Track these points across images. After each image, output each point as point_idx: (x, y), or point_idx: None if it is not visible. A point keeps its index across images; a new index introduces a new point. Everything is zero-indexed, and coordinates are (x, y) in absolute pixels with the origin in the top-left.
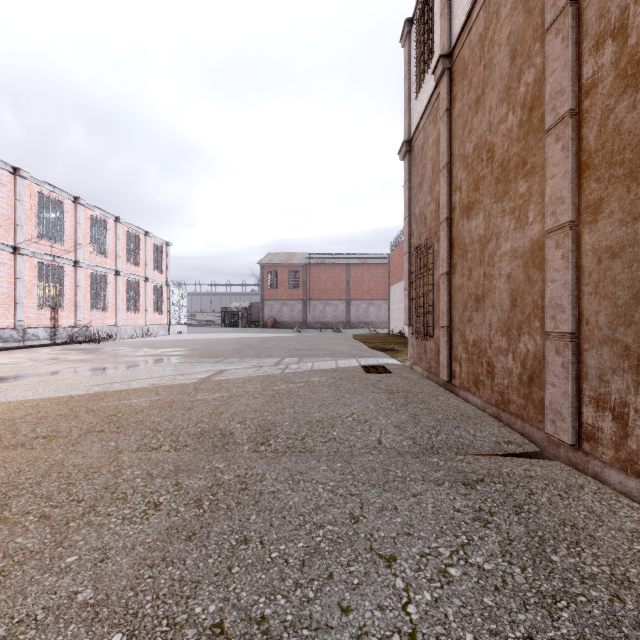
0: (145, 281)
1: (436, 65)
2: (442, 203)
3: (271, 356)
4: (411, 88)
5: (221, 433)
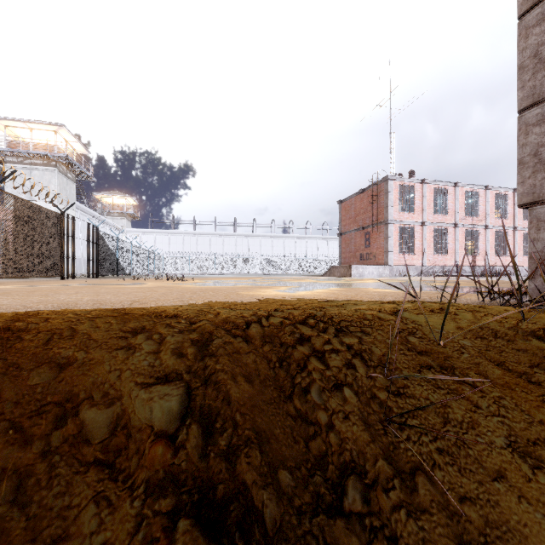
0: None
1: None
2: None
3: None
4: None
5: None
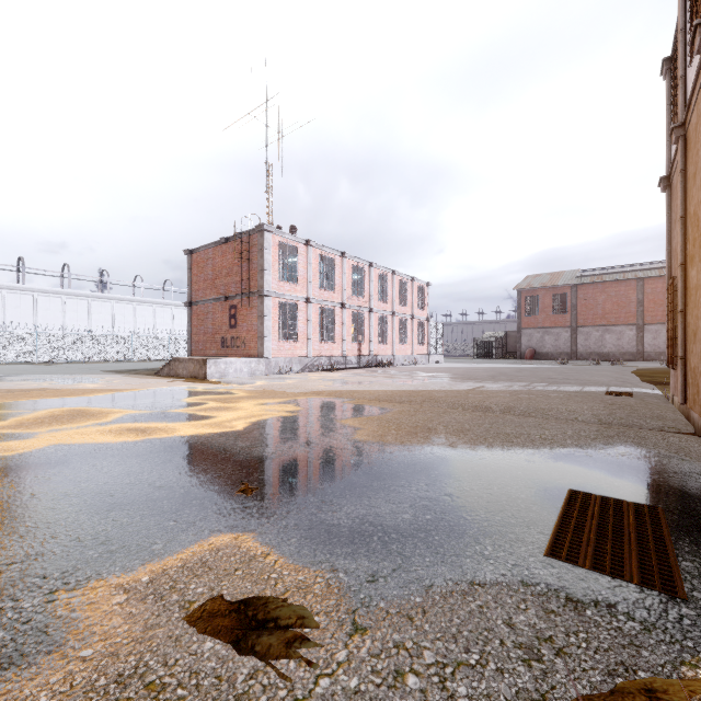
0: (411, 318)
1: (671, 132)
2: (678, 250)
3: (521, 381)
4: (671, 123)
5: (485, 407)
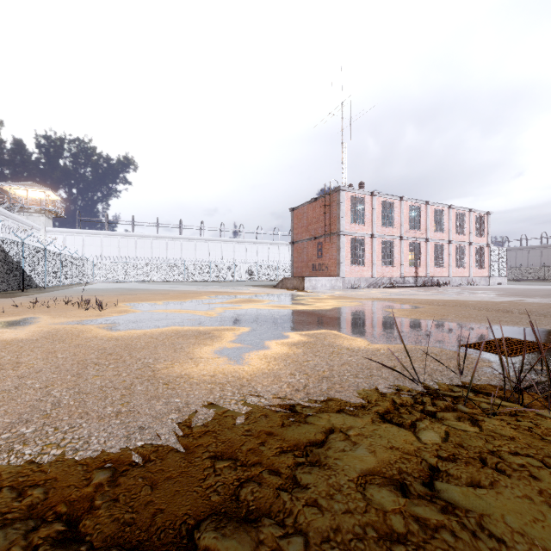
0: (469, 245)
1: None
2: None
3: None
4: None
5: (506, 310)
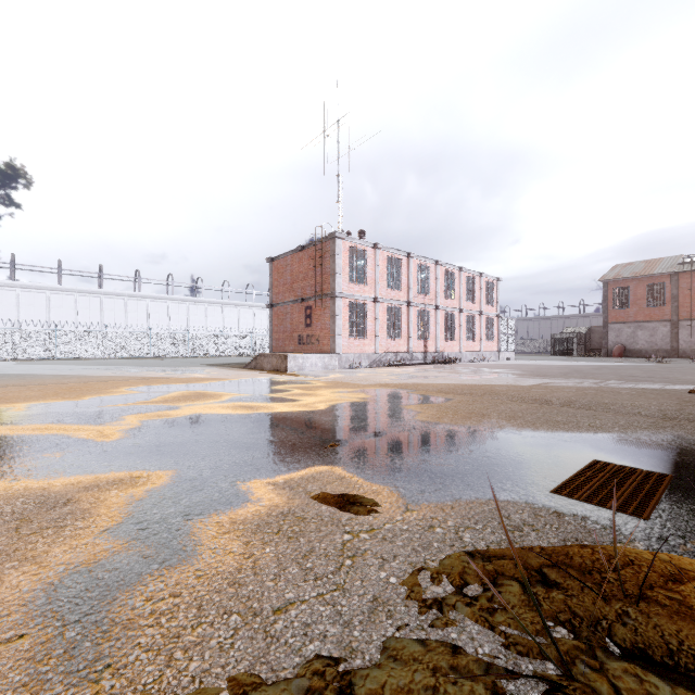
0: (479, 315)
1: None
2: None
3: (596, 378)
4: None
5: (545, 400)
